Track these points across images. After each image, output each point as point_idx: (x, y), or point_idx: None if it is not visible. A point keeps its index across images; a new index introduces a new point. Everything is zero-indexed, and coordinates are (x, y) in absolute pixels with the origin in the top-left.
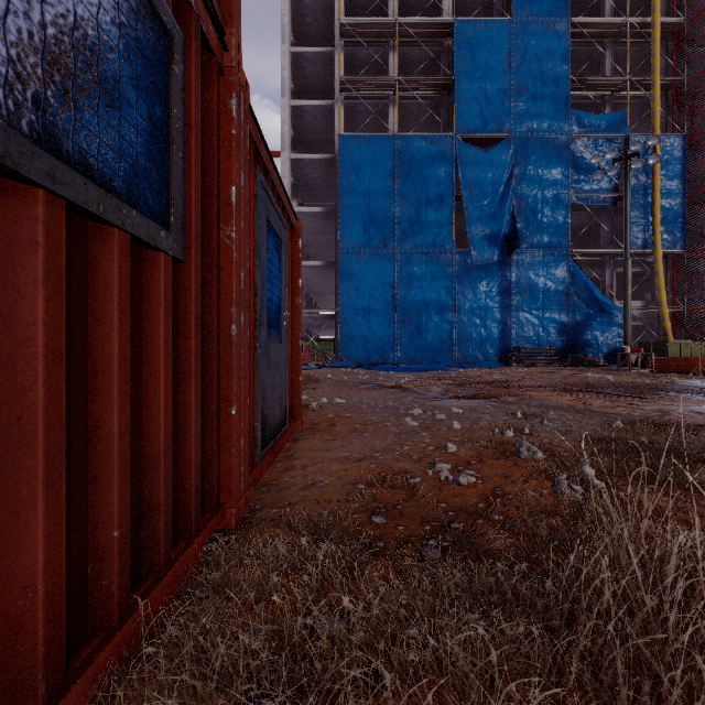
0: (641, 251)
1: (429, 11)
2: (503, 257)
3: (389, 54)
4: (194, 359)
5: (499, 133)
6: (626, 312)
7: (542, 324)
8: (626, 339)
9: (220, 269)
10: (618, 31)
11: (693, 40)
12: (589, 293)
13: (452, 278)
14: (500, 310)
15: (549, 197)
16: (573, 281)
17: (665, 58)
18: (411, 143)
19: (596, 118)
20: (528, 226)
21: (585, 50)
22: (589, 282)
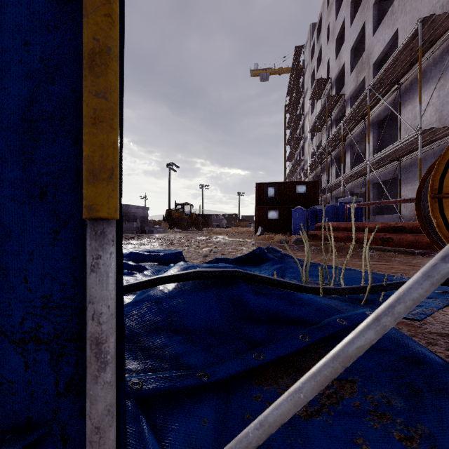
0: None
1: None
2: None
3: None
4: None
5: None
6: None
7: None
8: None
9: None
10: None
11: None
12: None
13: None
14: None
15: None
16: None
17: None
18: None
19: None
20: None
21: None
22: None
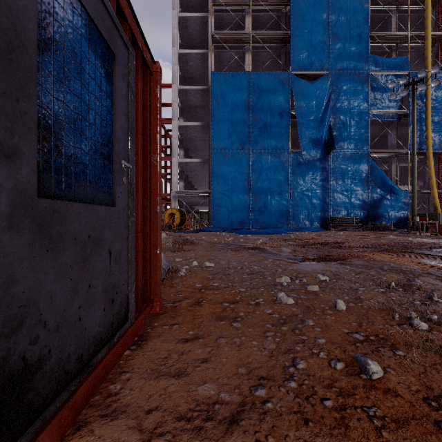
0: (418, 152)
1: None
2: (324, 155)
3: (245, 18)
4: None
5: (321, 71)
6: (413, 192)
7: (350, 201)
8: (413, 211)
9: None
10: (401, 2)
11: None
12: (383, 180)
13: (288, 170)
14: (321, 191)
15: (355, 115)
16: (371, 172)
17: (433, 21)
18: (260, 77)
19: (387, 60)
20: (340, 134)
21: (378, 15)
22: (383, 173)
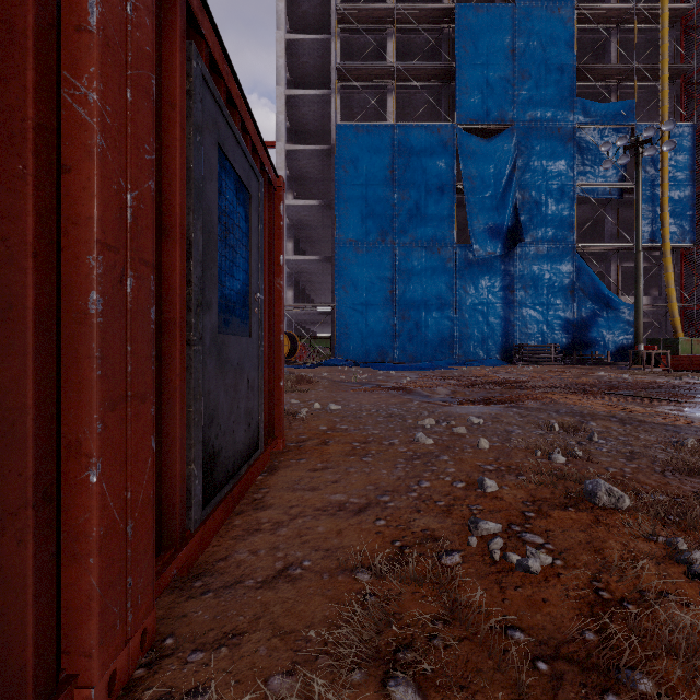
0: (649, 245)
1: None
2: (506, 251)
3: (387, 41)
4: None
5: (502, 123)
6: (637, 307)
7: (546, 320)
8: (637, 336)
9: (65, 170)
10: (625, 17)
11: None
12: (596, 288)
13: (453, 272)
14: (503, 306)
15: (553, 189)
16: (578, 276)
17: (673, 46)
18: (410, 133)
19: (602, 107)
20: (531, 219)
21: (590, 37)
22: (596, 277)
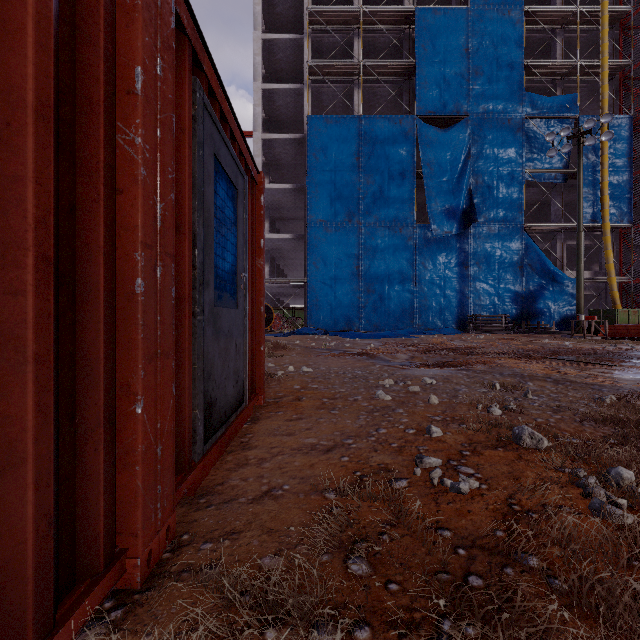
0: (590, 225)
1: (391, 1)
2: (461, 230)
3: (354, 41)
4: (33, 332)
5: (457, 114)
6: (579, 281)
7: (498, 293)
8: (579, 307)
9: (118, 192)
10: (568, 19)
11: (638, 27)
12: (542, 264)
13: (413, 250)
14: (458, 280)
15: (504, 174)
16: (526, 253)
17: (613, 45)
18: (375, 124)
19: (548, 100)
20: (484, 201)
21: (537, 37)
22: (542, 254)
